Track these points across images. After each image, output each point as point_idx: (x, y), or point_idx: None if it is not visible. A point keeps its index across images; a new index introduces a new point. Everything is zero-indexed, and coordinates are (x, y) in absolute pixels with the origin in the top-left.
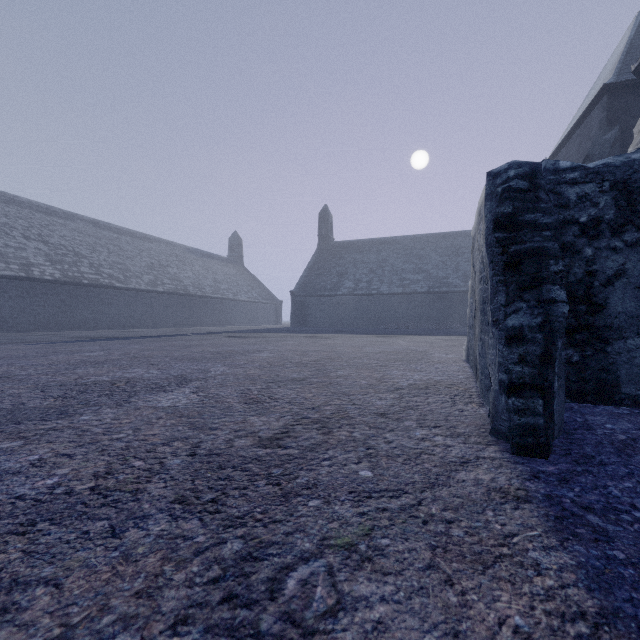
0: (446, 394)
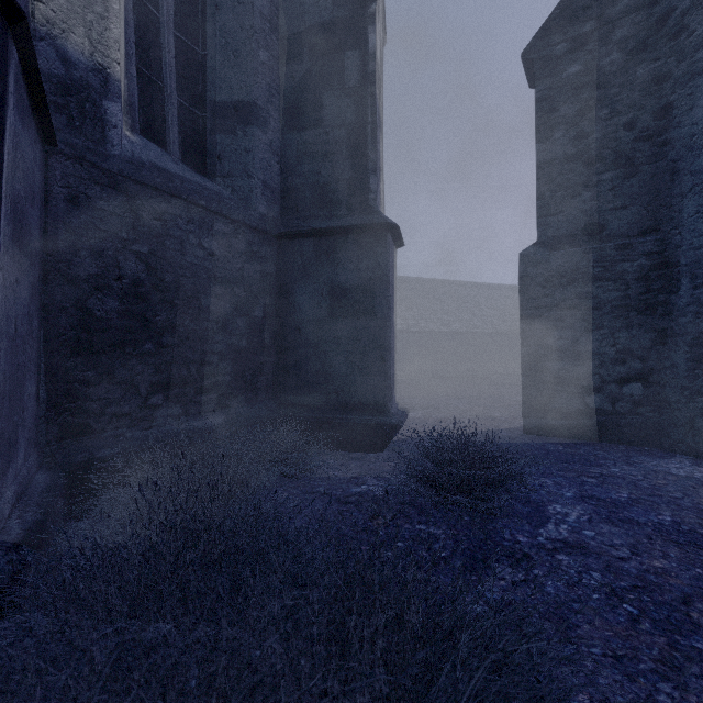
0: None
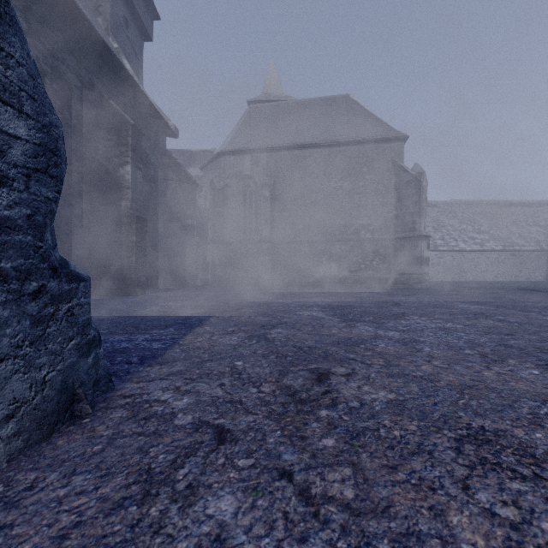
0: None
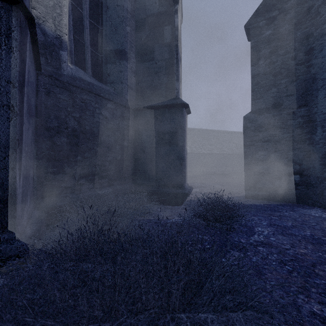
0: None
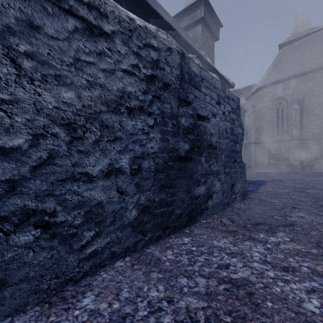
0: (244, 215)
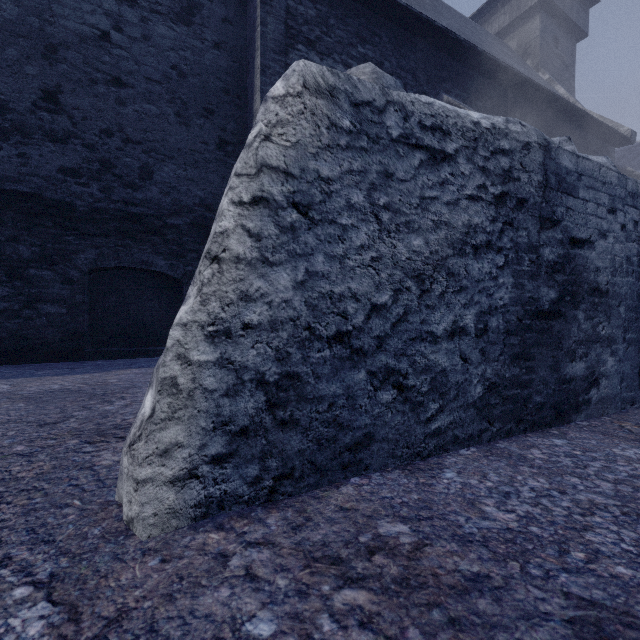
0: None
